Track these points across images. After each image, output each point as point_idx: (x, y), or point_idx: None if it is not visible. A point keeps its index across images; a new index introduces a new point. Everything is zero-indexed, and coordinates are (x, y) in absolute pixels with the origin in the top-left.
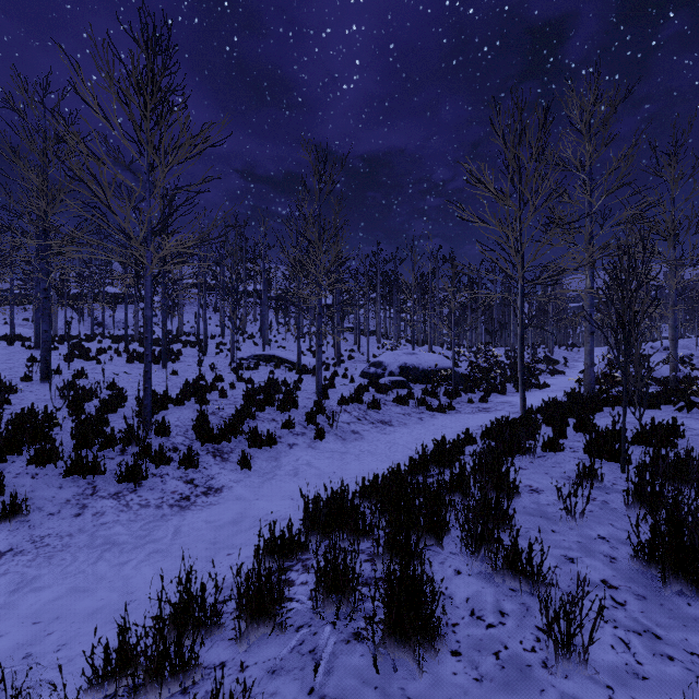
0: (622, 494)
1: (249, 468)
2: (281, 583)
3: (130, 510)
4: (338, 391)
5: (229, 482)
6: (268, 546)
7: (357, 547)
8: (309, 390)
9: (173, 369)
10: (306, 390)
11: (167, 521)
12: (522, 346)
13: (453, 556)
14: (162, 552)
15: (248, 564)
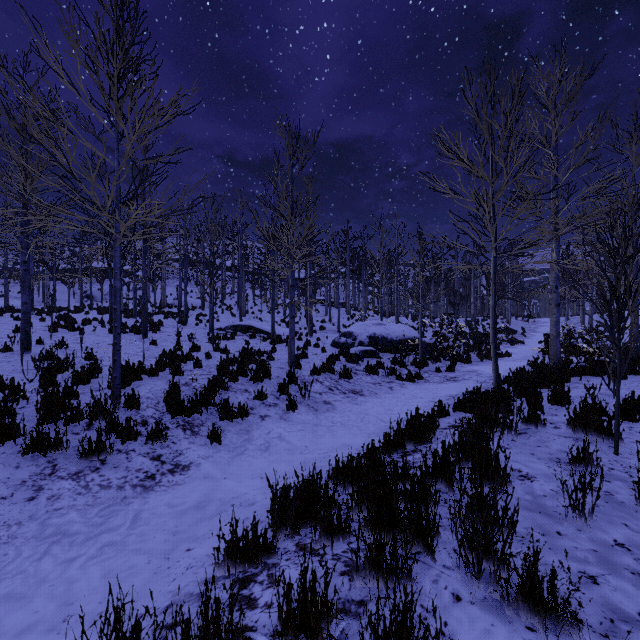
0: (624, 482)
1: (219, 442)
2: (241, 602)
3: (89, 492)
4: (310, 361)
5: (198, 458)
6: (228, 549)
7: (332, 551)
8: (282, 360)
9: (152, 339)
10: (279, 360)
11: (127, 505)
12: (495, 318)
13: (448, 571)
14: (116, 544)
15: (207, 566)
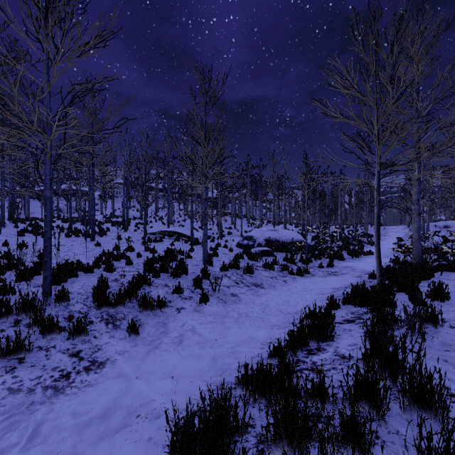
0: None
1: (137, 335)
2: None
3: None
4: (220, 259)
5: (114, 354)
6: None
7: None
8: (198, 258)
9: (97, 242)
10: (196, 258)
11: (31, 414)
12: (379, 224)
13: None
14: None
15: None
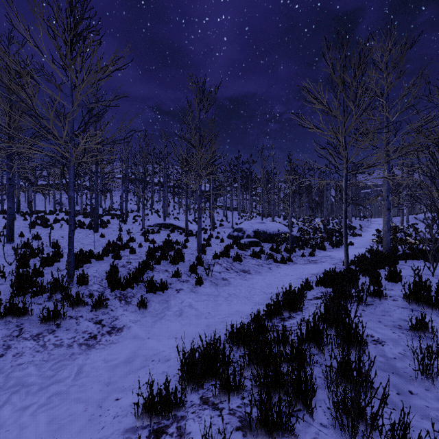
0: None
1: (145, 309)
2: None
3: (45, 350)
4: (212, 248)
5: (129, 322)
6: (146, 404)
7: (228, 406)
8: (193, 248)
9: (101, 233)
10: (191, 248)
11: (74, 360)
12: (346, 218)
13: (325, 430)
14: (62, 394)
15: (130, 416)
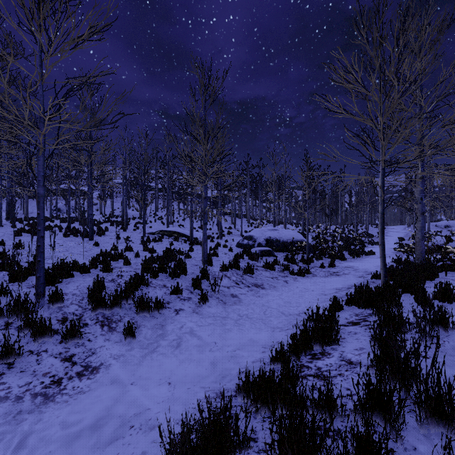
0: None
1: (133, 338)
2: None
3: None
4: (219, 259)
5: (109, 358)
6: None
7: None
8: (197, 258)
9: (95, 241)
10: (195, 258)
11: (18, 424)
12: (383, 223)
13: None
14: None
15: None
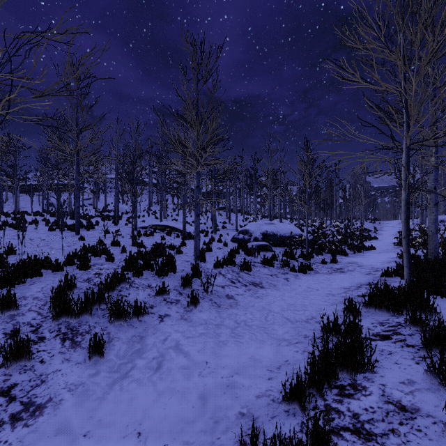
0: None
1: (101, 357)
2: None
3: None
4: (213, 254)
5: (62, 390)
6: None
7: None
8: (190, 253)
9: (80, 236)
10: (187, 253)
11: None
12: (408, 211)
13: None
14: None
15: None
